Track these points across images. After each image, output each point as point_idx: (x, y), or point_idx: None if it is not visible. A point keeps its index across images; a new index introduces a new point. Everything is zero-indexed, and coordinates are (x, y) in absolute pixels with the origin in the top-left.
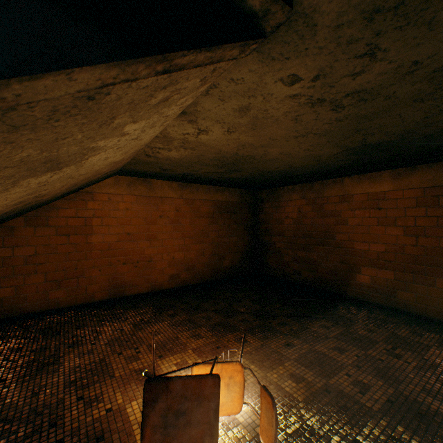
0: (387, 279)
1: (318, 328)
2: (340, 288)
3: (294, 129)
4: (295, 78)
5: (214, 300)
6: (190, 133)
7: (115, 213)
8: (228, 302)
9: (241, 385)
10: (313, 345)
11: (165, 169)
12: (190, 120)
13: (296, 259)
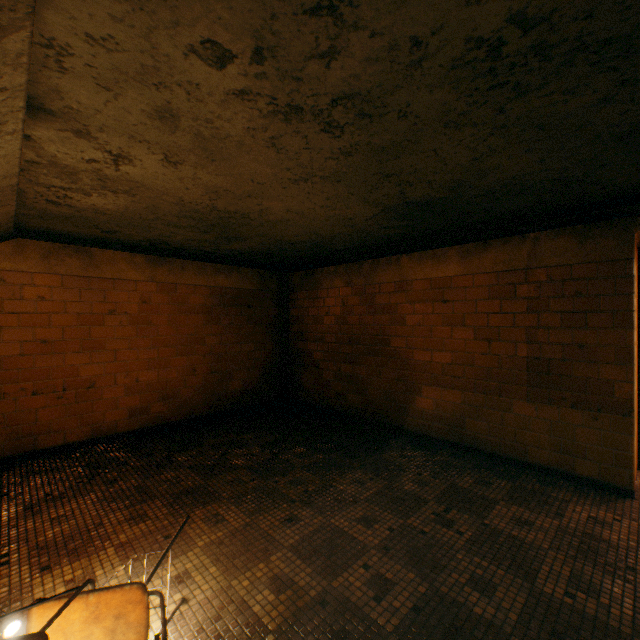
0: (454, 404)
1: (347, 485)
2: (397, 418)
3: (283, 166)
4: (219, 50)
5: (200, 448)
6: (97, 159)
7: (16, 305)
8: (223, 449)
9: (142, 628)
10: (330, 516)
11: (109, 231)
12: (76, 131)
13: (340, 376)
